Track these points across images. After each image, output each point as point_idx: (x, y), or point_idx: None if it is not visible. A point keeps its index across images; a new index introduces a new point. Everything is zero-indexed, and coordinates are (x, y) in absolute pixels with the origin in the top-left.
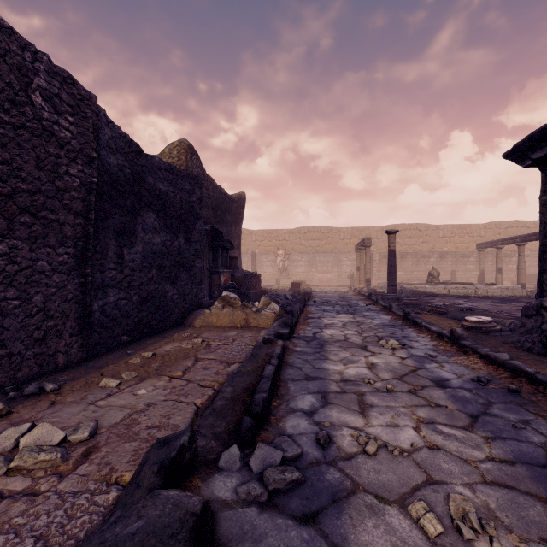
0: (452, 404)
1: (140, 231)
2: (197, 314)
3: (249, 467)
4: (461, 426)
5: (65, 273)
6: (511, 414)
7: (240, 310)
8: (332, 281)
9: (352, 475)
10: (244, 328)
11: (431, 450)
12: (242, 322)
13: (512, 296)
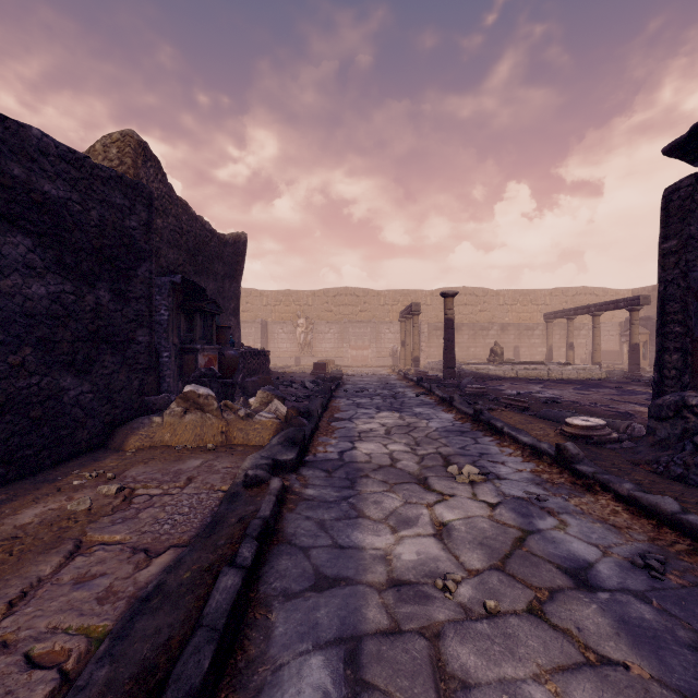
0: (634, 656)
1: None
2: (135, 425)
3: None
4: None
5: None
6: None
7: (216, 417)
8: (369, 360)
9: None
10: (221, 449)
11: None
12: (218, 438)
13: (590, 378)
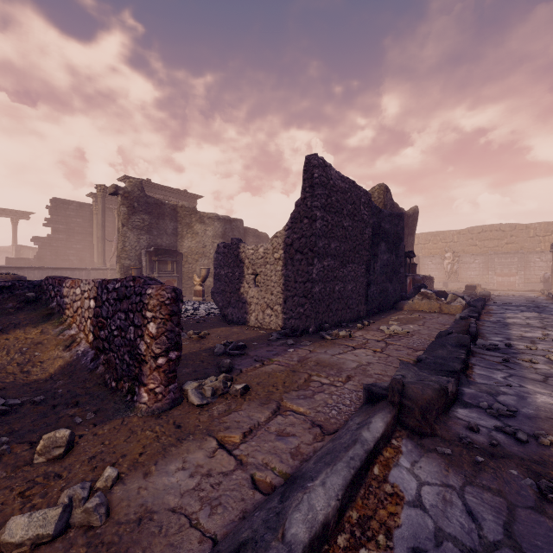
0: None
1: (379, 254)
2: (403, 302)
3: (476, 344)
4: None
5: (363, 277)
6: None
7: (435, 301)
8: (516, 285)
9: (522, 351)
10: (440, 313)
11: None
12: (437, 309)
13: None
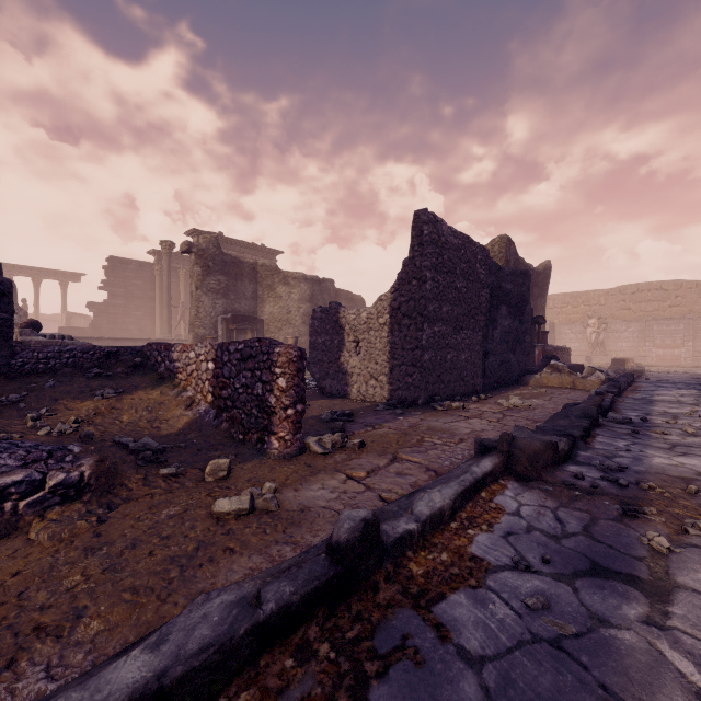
0: None
1: (499, 319)
2: (528, 377)
3: (606, 418)
4: None
5: (479, 345)
6: None
7: (567, 376)
8: (682, 360)
9: (658, 425)
10: (573, 389)
11: None
12: (569, 385)
13: None
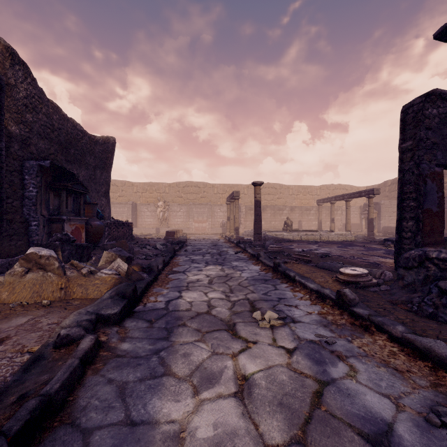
0: None
1: None
2: None
3: None
4: None
5: None
6: None
7: (57, 275)
8: (207, 230)
9: None
10: (56, 304)
11: None
12: (56, 294)
13: (346, 240)
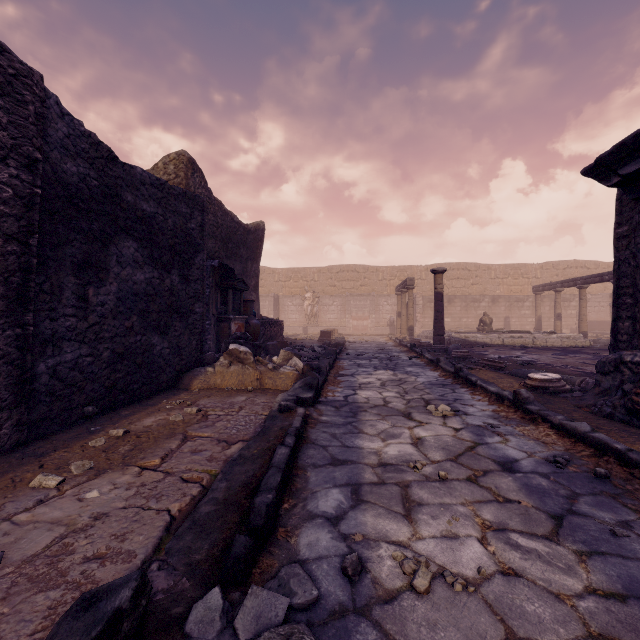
0: (526, 498)
1: (114, 264)
2: (195, 373)
3: (235, 630)
4: (542, 534)
5: None
6: (605, 511)
7: (252, 368)
8: (368, 329)
9: (394, 635)
10: (257, 391)
11: (506, 579)
12: (254, 383)
13: (574, 346)
